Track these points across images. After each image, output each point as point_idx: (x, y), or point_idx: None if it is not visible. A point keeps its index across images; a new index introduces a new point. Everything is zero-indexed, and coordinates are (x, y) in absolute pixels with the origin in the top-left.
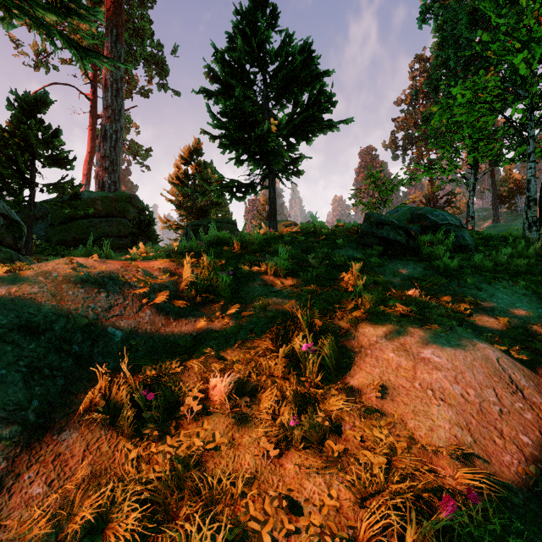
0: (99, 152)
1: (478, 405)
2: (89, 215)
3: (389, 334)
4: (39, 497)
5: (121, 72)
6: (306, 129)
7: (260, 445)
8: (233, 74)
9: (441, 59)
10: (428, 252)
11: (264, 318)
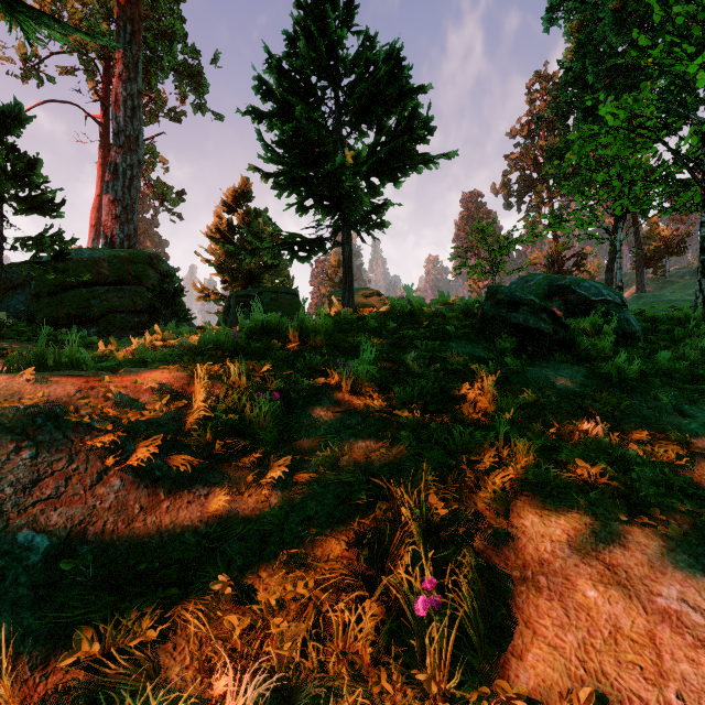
0: (107, 195)
1: None
2: (90, 282)
3: (576, 535)
4: None
5: (138, 84)
6: (393, 166)
7: None
8: (293, 90)
9: (572, 75)
10: (586, 348)
11: (334, 483)
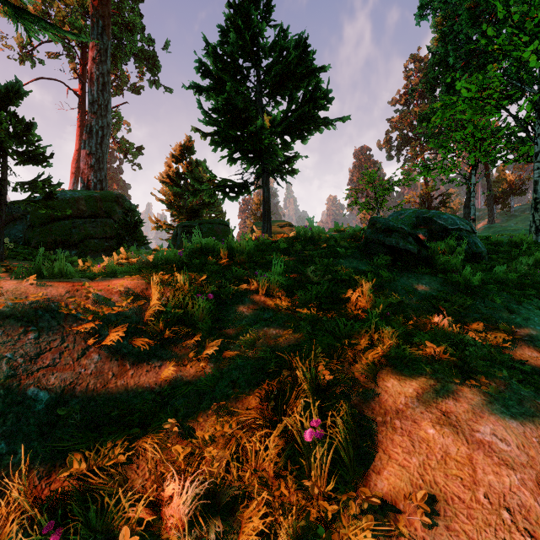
0: (84, 149)
1: None
2: (72, 216)
3: (423, 392)
4: None
5: (108, 65)
6: (301, 127)
7: None
8: (225, 69)
9: (438, 57)
10: (442, 263)
11: (252, 358)
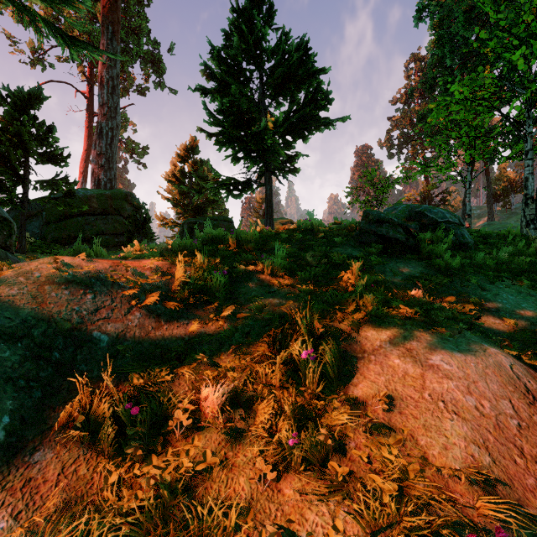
0: (95, 150)
1: (495, 418)
2: (84, 213)
3: (394, 338)
4: (2, 533)
5: (117, 69)
6: (302, 127)
7: (256, 465)
8: (229, 72)
9: (437, 58)
10: (428, 251)
11: (260, 320)
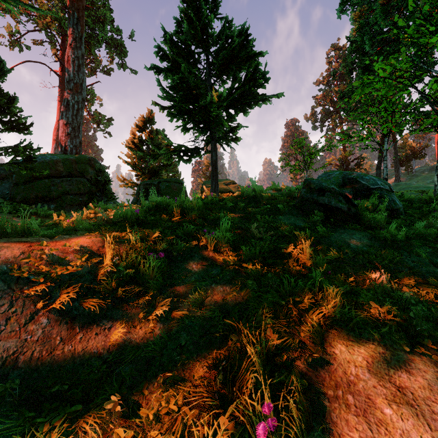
0: (62, 120)
1: None
2: (51, 175)
3: (373, 362)
4: None
5: (82, 50)
6: (243, 102)
7: None
8: (180, 54)
9: (355, 46)
10: (369, 220)
11: (200, 318)
